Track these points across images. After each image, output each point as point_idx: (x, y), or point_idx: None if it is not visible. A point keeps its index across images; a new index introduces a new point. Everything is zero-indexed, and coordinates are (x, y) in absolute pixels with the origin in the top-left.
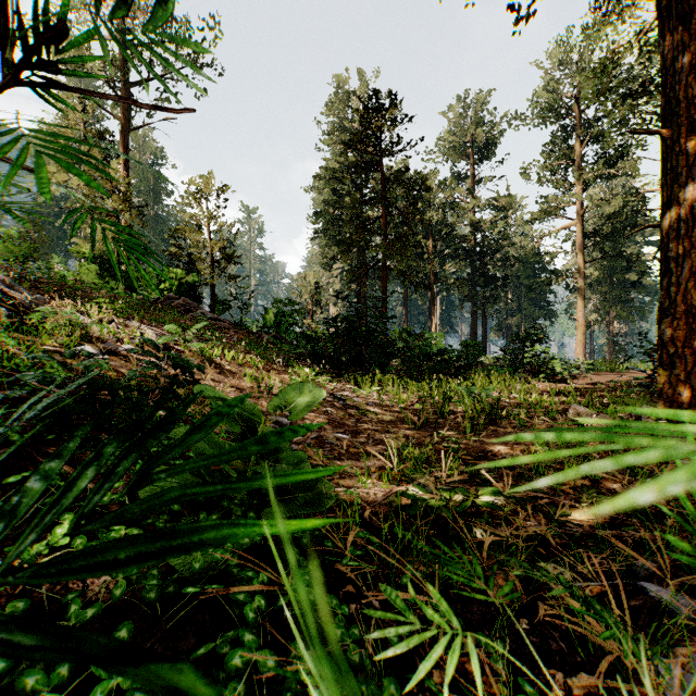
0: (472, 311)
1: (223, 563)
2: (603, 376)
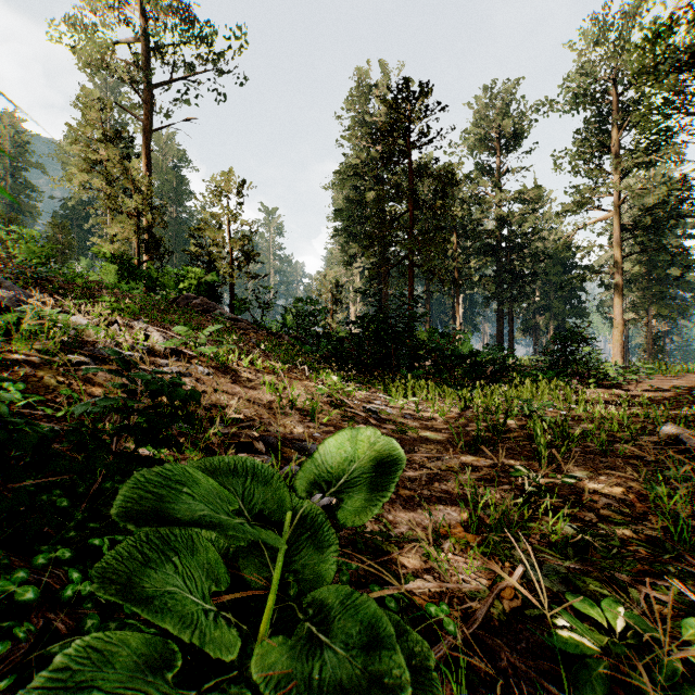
0: (498, 310)
1: None
2: (657, 381)
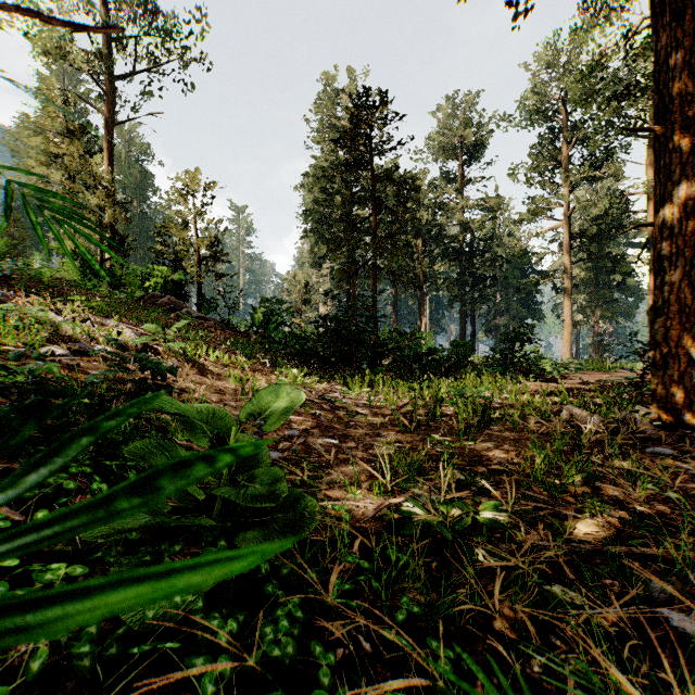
0: (461, 311)
1: (183, 609)
2: (590, 376)
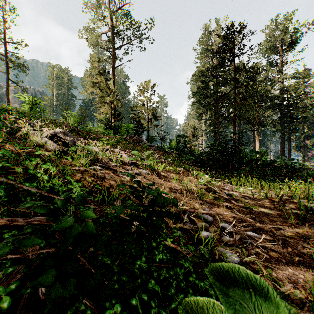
0: (281, 137)
1: None
2: None
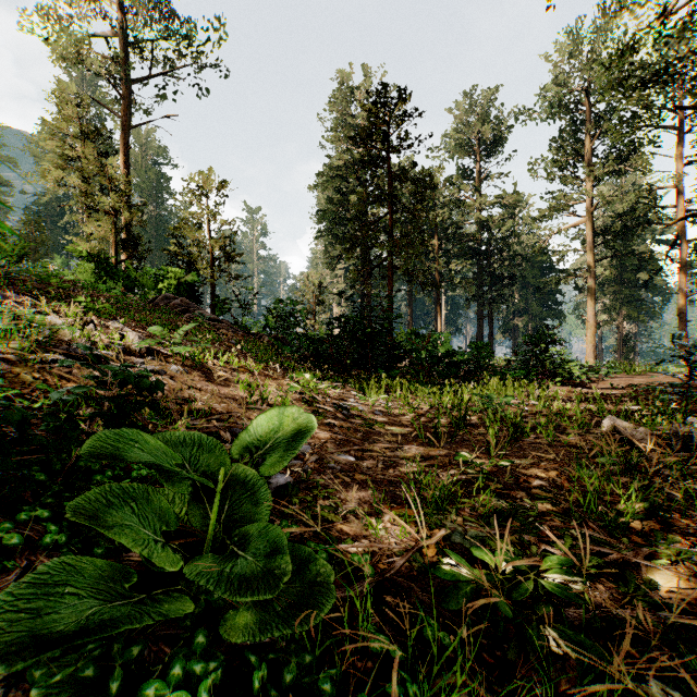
0: (478, 311)
1: None
2: (620, 380)
